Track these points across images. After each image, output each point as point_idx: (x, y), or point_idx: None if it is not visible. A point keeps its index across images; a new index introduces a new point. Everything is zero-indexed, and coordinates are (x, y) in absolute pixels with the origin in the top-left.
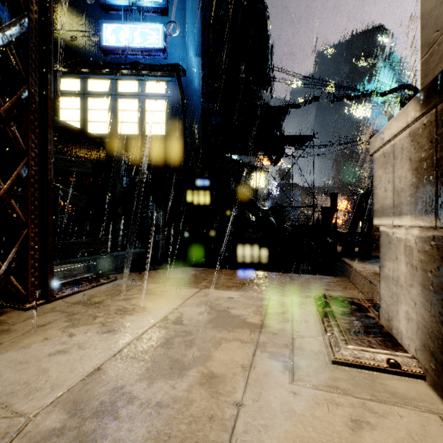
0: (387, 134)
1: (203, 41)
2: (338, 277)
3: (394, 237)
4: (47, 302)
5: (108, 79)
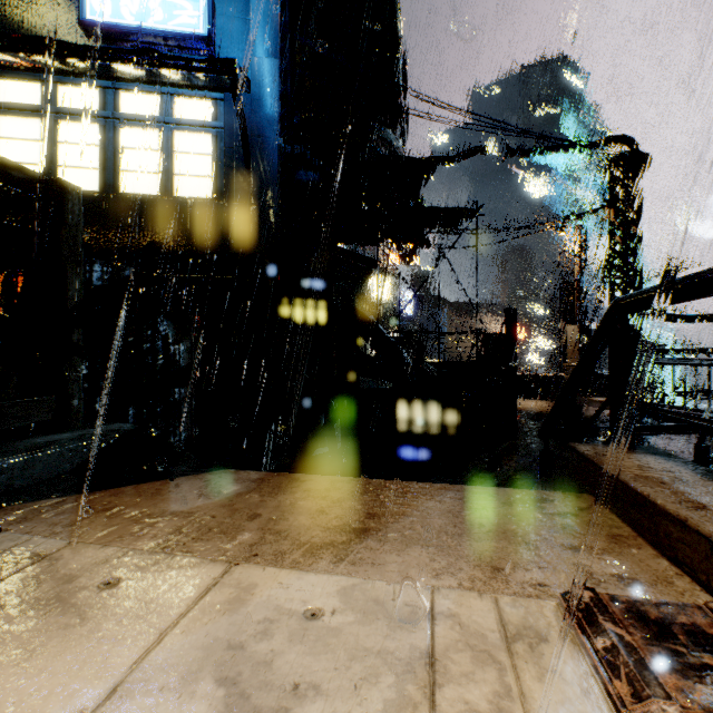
0: None
1: (282, 32)
2: (575, 496)
3: None
4: None
5: (99, 86)
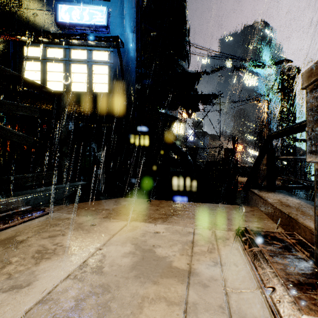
0: None
1: (137, 22)
2: (250, 207)
3: None
4: None
5: (63, 48)
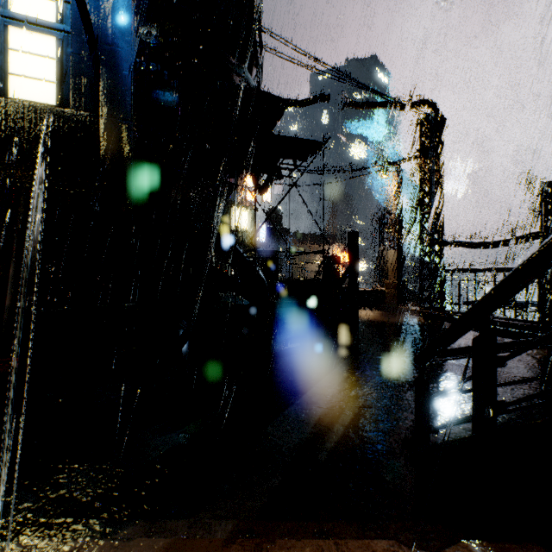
0: None
1: None
2: None
3: None
4: None
5: None
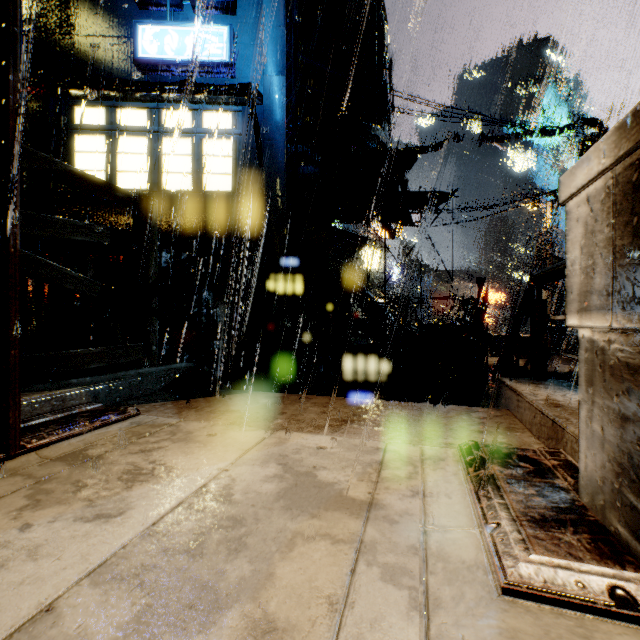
0: (600, 160)
1: (288, 53)
2: (496, 410)
3: (612, 350)
4: (8, 457)
5: (147, 108)
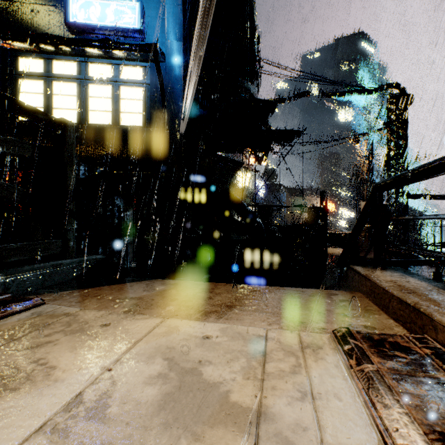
0: None
1: (184, 25)
2: (350, 292)
3: None
4: None
5: (76, 61)
